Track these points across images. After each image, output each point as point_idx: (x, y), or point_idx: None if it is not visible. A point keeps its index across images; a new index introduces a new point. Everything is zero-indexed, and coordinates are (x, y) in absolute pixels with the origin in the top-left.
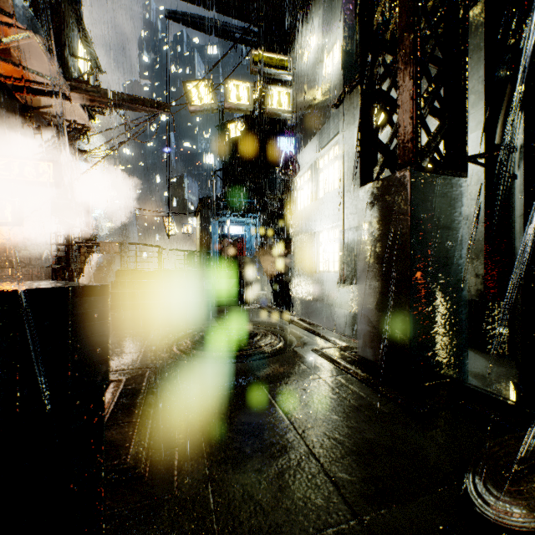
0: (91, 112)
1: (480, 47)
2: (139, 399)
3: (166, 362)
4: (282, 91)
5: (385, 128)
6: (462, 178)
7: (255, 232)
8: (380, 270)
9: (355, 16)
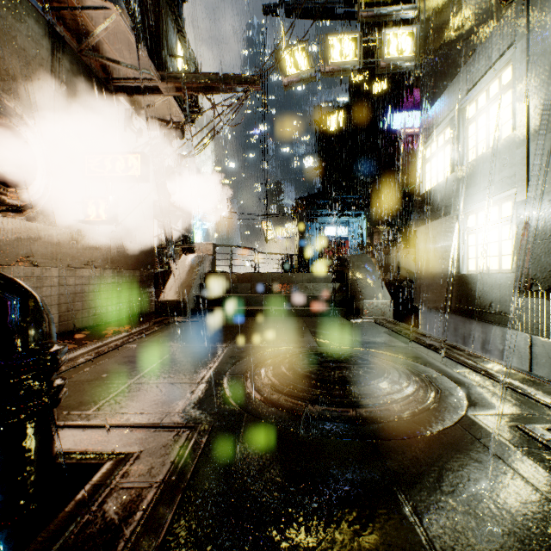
0: (190, 115)
1: None
2: (117, 545)
3: (225, 413)
4: (402, 33)
5: None
6: None
7: (360, 232)
8: None
9: None
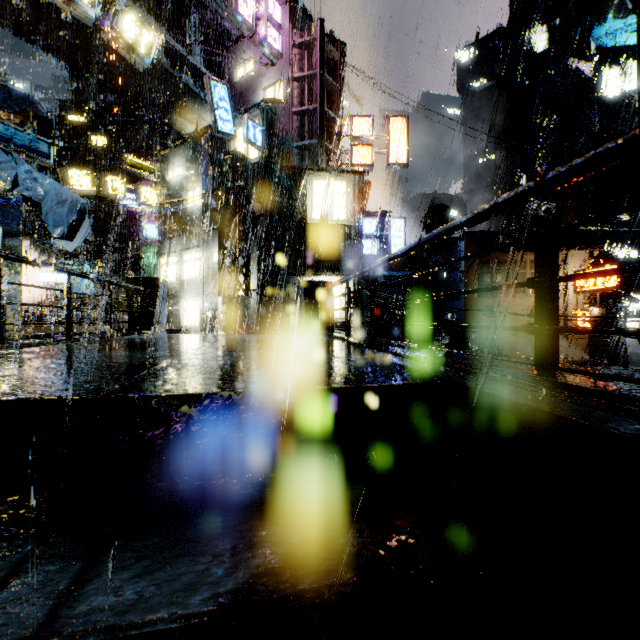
0: None
1: (256, 253)
2: None
3: None
4: (150, 191)
5: (226, 260)
6: (250, 298)
7: (80, 283)
8: (227, 325)
9: (209, 184)
